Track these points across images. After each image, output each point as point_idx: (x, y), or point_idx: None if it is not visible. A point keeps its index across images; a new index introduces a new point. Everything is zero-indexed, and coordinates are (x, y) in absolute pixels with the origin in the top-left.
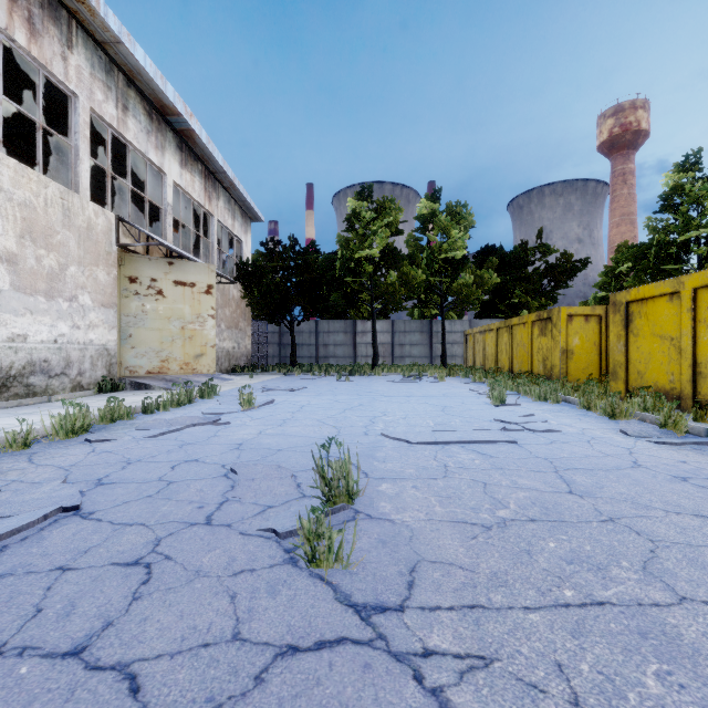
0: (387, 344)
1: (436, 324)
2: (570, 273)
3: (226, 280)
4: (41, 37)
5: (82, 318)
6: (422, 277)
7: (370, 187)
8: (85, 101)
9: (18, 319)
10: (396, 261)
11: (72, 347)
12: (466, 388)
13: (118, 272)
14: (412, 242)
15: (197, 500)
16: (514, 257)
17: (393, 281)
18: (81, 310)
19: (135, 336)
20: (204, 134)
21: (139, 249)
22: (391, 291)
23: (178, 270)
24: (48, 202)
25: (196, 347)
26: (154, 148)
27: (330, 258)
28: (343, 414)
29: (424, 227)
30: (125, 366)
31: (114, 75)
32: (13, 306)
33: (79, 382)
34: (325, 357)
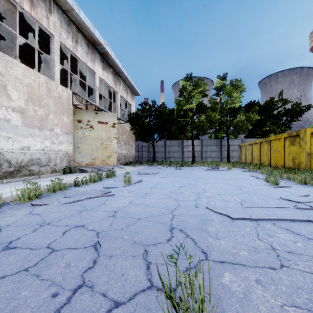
0: (199, 151)
1: (224, 141)
2: (300, 113)
3: (123, 122)
4: (36, 7)
5: (56, 139)
6: (218, 117)
7: (190, 74)
8: (57, 38)
9: (25, 139)
10: (204, 110)
11: (51, 152)
12: (246, 174)
13: (73, 118)
14: (211, 101)
15: (57, 282)
16: (266, 106)
17: (202, 120)
18: (55, 135)
19: (80, 147)
20: (112, 54)
21: (83, 107)
22: (201, 125)
23: (100, 116)
24: (39, 85)
25: (108, 153)
26: (90, 61)
27: (171, 109)
28: (180, 190)
29: (218, 93)
30: (76, 161)
31: (71, 26)
32: (23, 133)
33: (54, 168)
34: (169, 158)
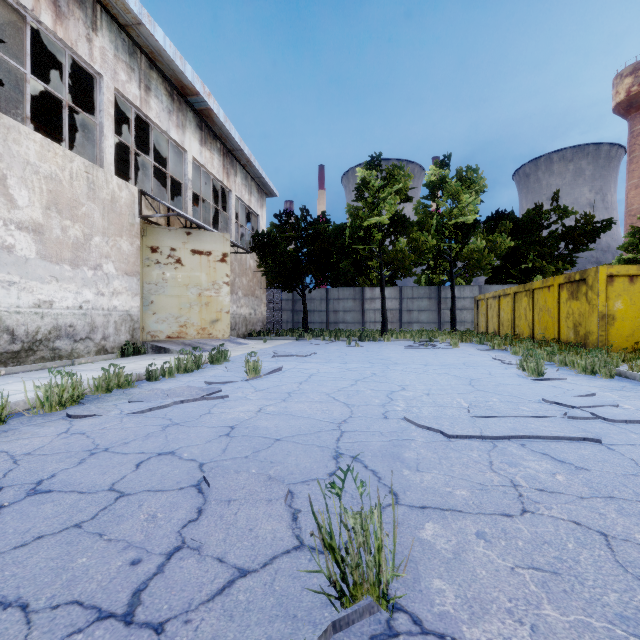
0: (395, 310)
1: (444, 290)
2: (592, 235)
3: (243, 251)
4: (66, 19)
5: (106, 285)
6: (432, 242)
7: (378, 156)
8: (109, 81)
9: (44, 286)
10: (405, 228)
11: (97, 313)
12: (486, 356)
13: (141, 243)
14: (420, 210)
15: (137, 543)
16: (528, 220)
17: (402, 247)
18: (105, 278)
19: (156, 303)
20: (221, 113)
21: (161, 221)
22: (400, 257)
23: (195, 239)
24: (73, 176)
25: (212, 313)
26: (175, 127)
27: (339, 226)
28: (355, 386)
29: (433, 193)
30: (147, 331)
31: (137, 57)
32: (40, 274)
33: (103, 346)
34: (335, 323)
